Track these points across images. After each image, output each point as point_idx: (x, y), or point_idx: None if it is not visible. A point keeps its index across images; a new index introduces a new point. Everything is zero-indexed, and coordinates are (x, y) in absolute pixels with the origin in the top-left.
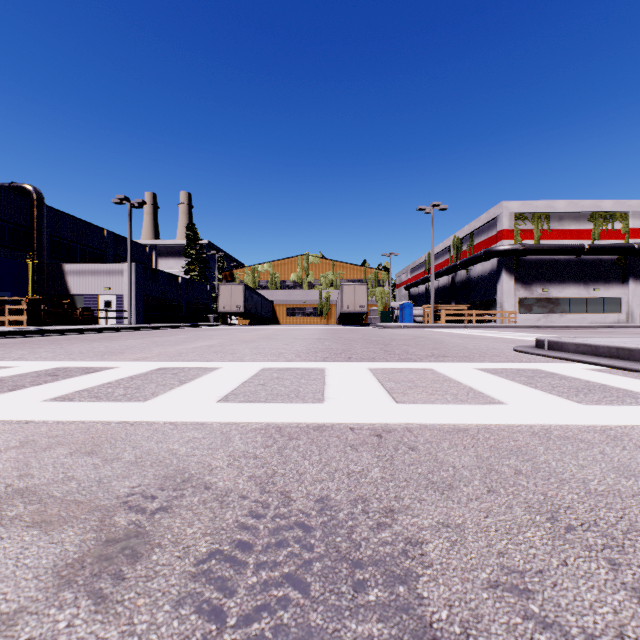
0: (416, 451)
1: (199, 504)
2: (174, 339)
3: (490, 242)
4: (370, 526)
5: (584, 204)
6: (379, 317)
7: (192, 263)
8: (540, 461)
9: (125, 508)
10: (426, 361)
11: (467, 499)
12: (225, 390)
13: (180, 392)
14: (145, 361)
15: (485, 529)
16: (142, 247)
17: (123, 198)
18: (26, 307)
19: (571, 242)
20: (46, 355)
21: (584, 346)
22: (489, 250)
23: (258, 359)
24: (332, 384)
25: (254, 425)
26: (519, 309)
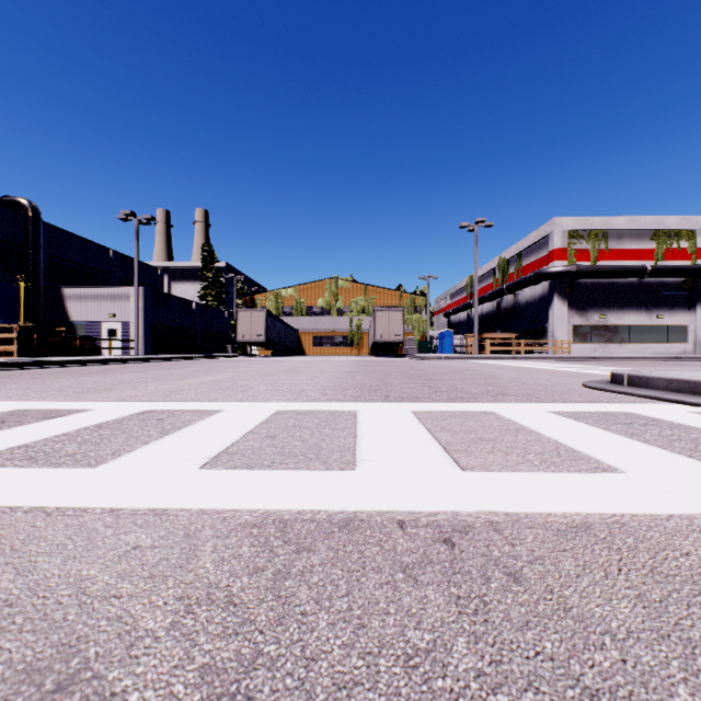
0: (523, 584)
1: None
2: (180, 372)
3: (540, 263)
4: None
5: (646, 221)
6: (416, 347)
7: (208, 287)
8: None
9: None
10: (483, 401)
11: None
12: (218, 446)
13: (154, 450)
14: (131, 401)
15: None
16: (152, 269)
17: (129, 213)
18: (16, 336)
19: (631, 263)
20: (14, 393)
21: (679, 382)
22: (540, 272)
23: (273, 398)
24: (366, 436)
25: (244, 516)
26: (573, 338)
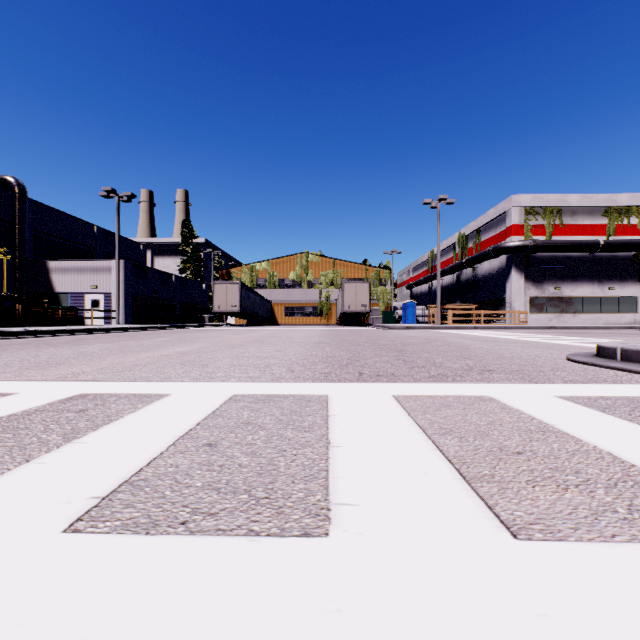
0: None
1: None
2: (150, 343)
3: (498, 238)
4: None
5: (598, 198)
6: (381, 317)
7: (187, 261)
8: None
9: None
10: (471, 380)
11: None
12: (126, 467)
13: (26, 476)
14: (70, 380)
15: None
16: (135, 244)
17: (110, 190)
18: None
19: (585, 238)
20: None
21: None
22: (498, 246)
23: (233, 376)
24: (342, 444)
25: None
26: (530, 309)
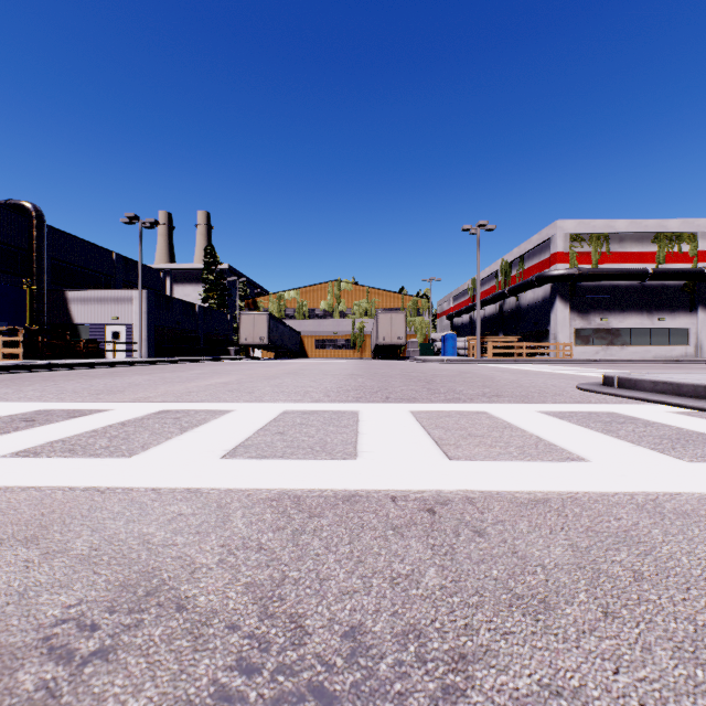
0: (485, 537)
1: (161, 642)
2: (187, 375)
3: (542, 266)
4: (431, 694)
5: (648, 224)
6: (419, 350)
7: (211, 290)
8: (664, 555)
9: (42, 651)
10: (478, 402)
11: (577, 631)
12: (234, 441)
13: (177, 443)
14: (146, 402)
15: (622, 701)
16: (155, 272)
17: (133, 217)
18: (22, 339)
19: (633, 266)
20: (32, 394)
21: (663, 384)
22: (542, 275)
23: (279, 399)
24: (367, 432)
25: (264, 493)
26: (575, 341)
